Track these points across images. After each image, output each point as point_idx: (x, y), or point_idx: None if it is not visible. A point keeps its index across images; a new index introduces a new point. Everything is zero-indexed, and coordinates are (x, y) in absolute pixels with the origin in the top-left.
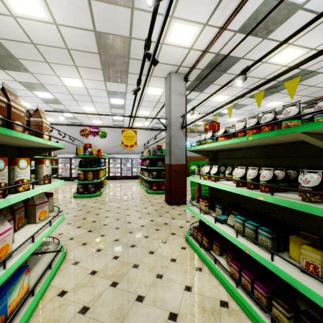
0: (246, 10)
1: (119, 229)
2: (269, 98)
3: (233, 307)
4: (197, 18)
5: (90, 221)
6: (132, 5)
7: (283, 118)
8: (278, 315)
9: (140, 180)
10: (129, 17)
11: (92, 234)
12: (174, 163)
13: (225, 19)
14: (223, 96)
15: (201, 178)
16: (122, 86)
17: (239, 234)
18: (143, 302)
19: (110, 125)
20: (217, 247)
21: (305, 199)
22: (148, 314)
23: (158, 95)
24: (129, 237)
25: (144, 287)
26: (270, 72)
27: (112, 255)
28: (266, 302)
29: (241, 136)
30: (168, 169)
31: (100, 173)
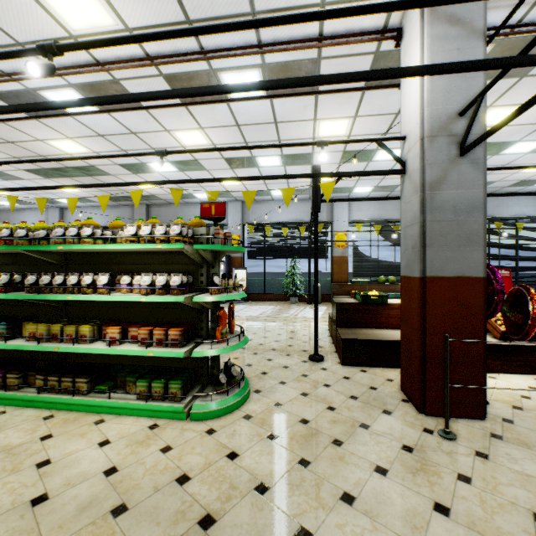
0: (2, 83)
1: None
2: (60, 180)
3: None
4: None
5: None
6: None
7: (16, 237)
8: (12, 382)
9: None
10: None
11: None
12: None
13: None
14: None
15: None
16: None
17: None
18: None
19: None
20: None
21: (27, 292)
22: None
23: None
24: None
25: None
26: (53, 154)
27: None
28: (3, 380)
29: None
30: None
31: None
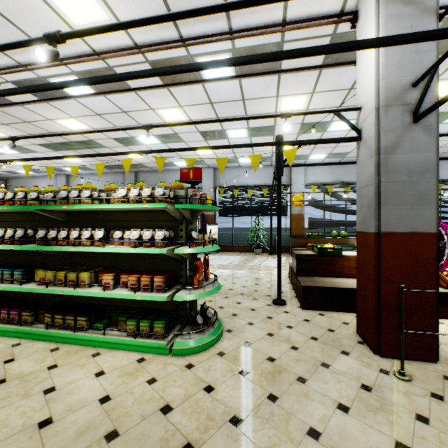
0: (19, 73)
1: None
2: (66, 152)
3: None
4: None
5: None
6: None
7: (29, 198)
8: (26, 319)
9: None
10: None
11: None
12: None
13: None
14: None
15: None
16: None
17: None
18: None
19: None
20: None
21: (38, 244)
22: None
23: None
24: None
25: None
26: (60, 131)
27: None
28: (19, 317)
29: (1, 204)
30: None
31: None
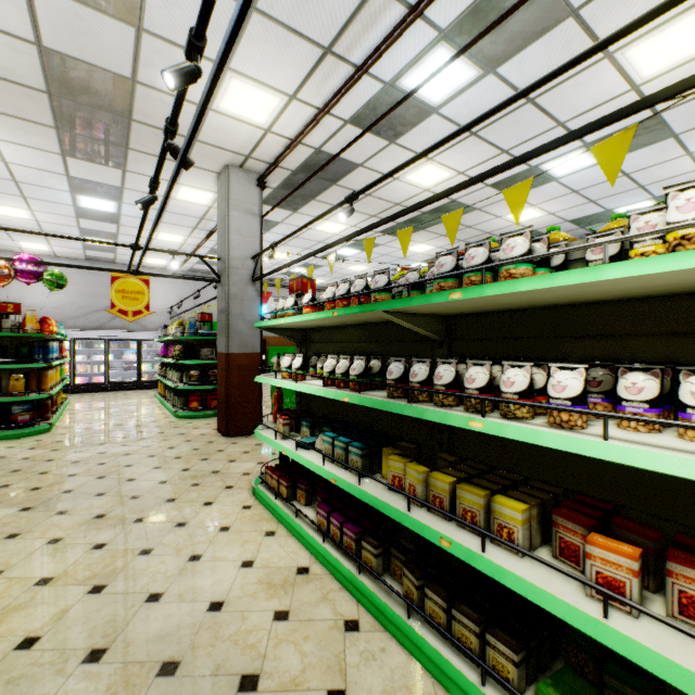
0: (359, 94)
1: (106, 496)
2: (413, 237)
3: (316, 571)
4: (277, 83)
5: (25, 490)
6: (140, 24)
7: (373, 289)
8: (367, 558)
9: (160, 392)
10: (132, 42)
11: (34, 515)
12: (238, 351)
13: (326, 98)
14: (337, 225)
15: (278, 377)
16: (113, 172)
17: (329, 461)
18: (160, 601)
19: (77, 257)
20: (303, 492)
21: (389, 395)
22: (169, 615)
23: (203, 204)
24: (132, 507)
25: (164, 580)
26: (408, 197)
27: (90, 543)
28: (356, 547)
29: (331, 308)
30: (225, 363)
31: (47, 376)
